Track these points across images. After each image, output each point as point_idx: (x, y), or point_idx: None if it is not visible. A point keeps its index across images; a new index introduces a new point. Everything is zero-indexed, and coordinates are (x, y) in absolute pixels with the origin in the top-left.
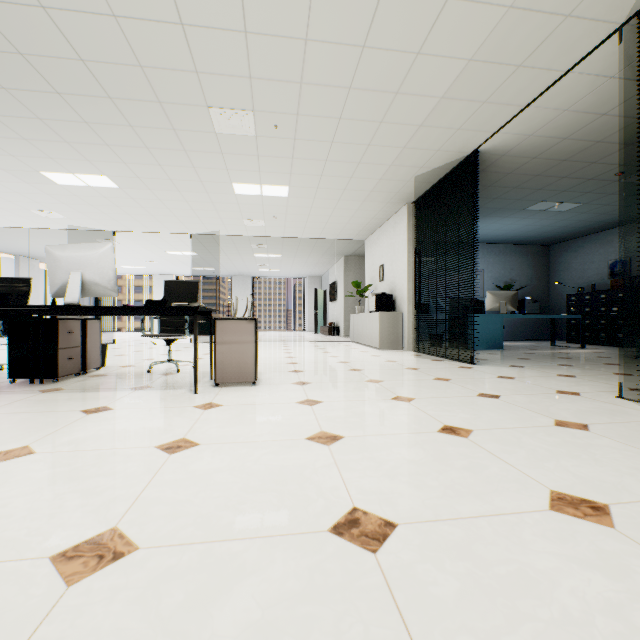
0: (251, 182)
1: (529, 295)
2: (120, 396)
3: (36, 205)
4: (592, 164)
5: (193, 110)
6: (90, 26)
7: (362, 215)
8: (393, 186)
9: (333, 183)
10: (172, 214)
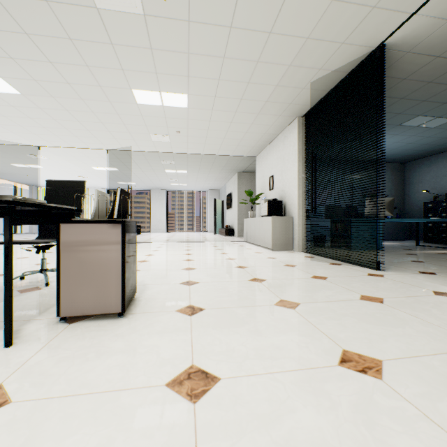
0: (150, 88)
1: None
2: None
3: None
4: None
5: None
6: None
7: (255, 130)
8: (288, 95)
9: (230, 90)
10: (84, 128)
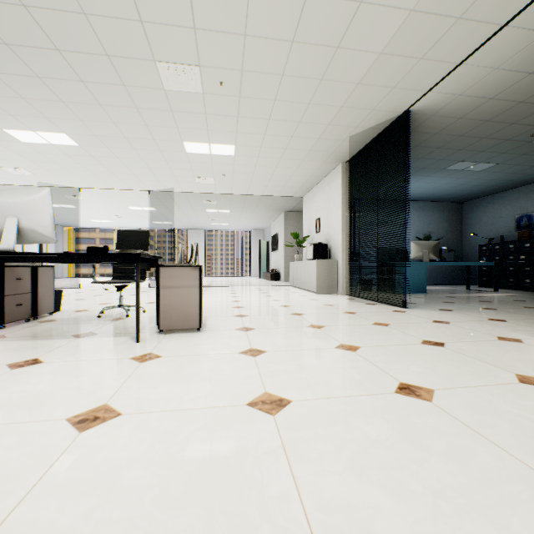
0: (200, 141)
1: (445, 245)
2: (58, 345)
3: (5, 162)
4: (511, 125)
5: (141, 64)
6: None
7: (301, 173)
8: (330, 146)
9: (275, 142)
10: (130, 172)
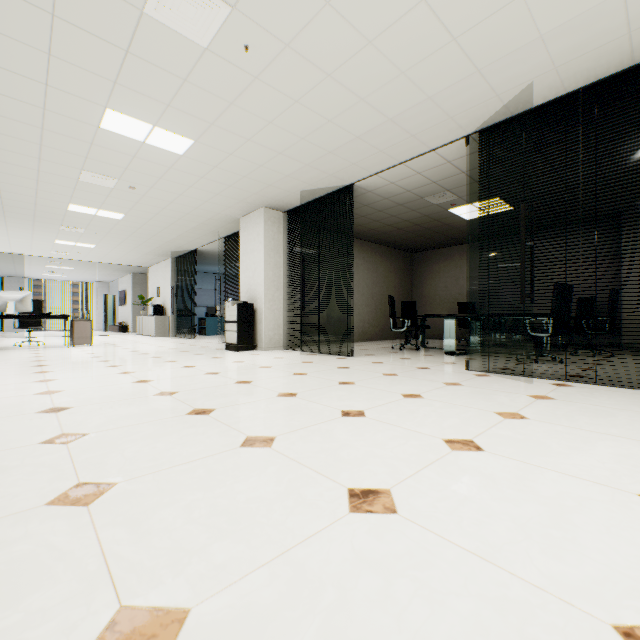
0: (71, 241)
1: None
2: (34, 349)
3: None
4: None
5: (52, 224)
6: (21, 209)
7: (145, 258)
8: (161, 252)
9: (126, 247)
10: None
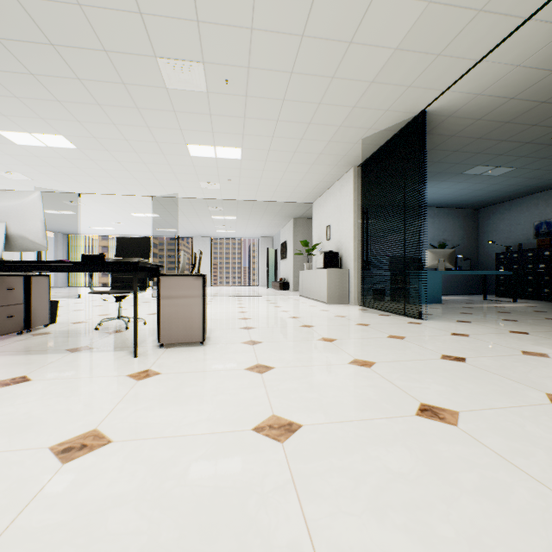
0: (205, 143)
1: (460, 253)
2: (50, 361)
3: None
4: (532, 127)
5: (141, 61)
6: None
7: (311, 178)
8: (341, 149)
9: (284, 145)
10: (132, 176)
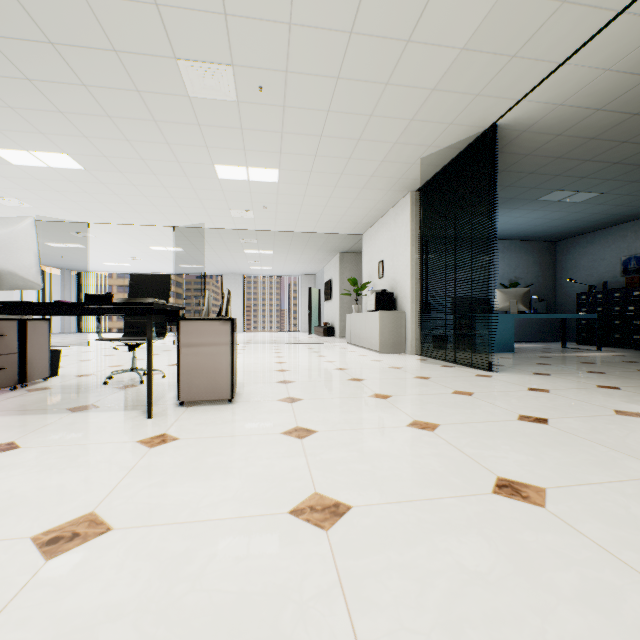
0: (236, 163)
1: (535, 294)
2: (45, 423)
3: None
4: (622, 144)
5: (158, 63)
6: None
7: (360, 205)
8: (396, 170)
9: (329, 166)
10: (150, 203)
